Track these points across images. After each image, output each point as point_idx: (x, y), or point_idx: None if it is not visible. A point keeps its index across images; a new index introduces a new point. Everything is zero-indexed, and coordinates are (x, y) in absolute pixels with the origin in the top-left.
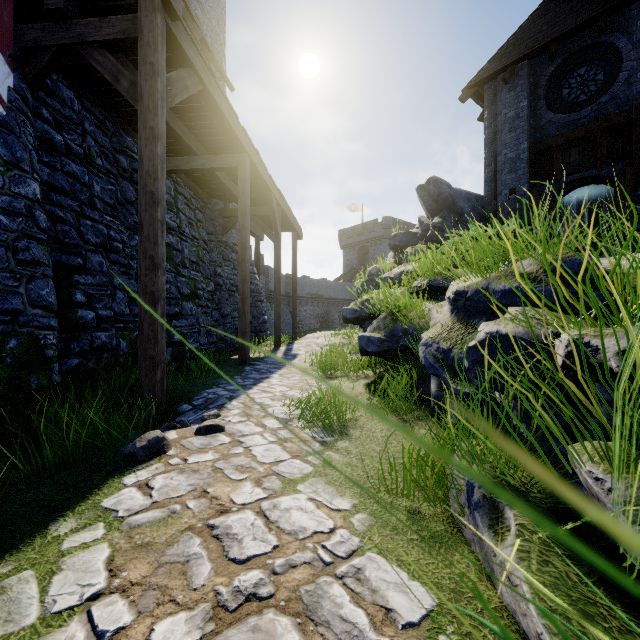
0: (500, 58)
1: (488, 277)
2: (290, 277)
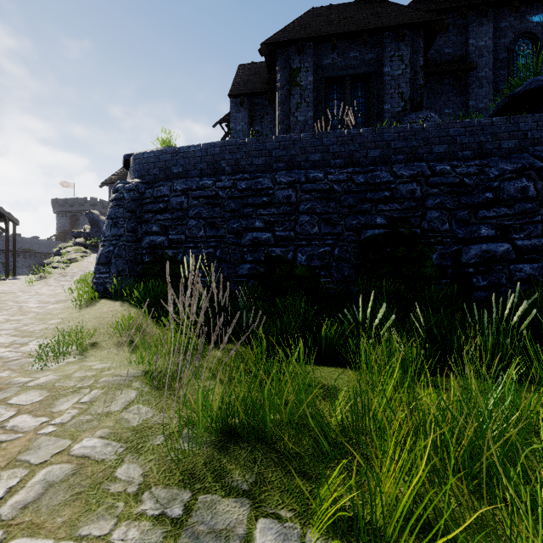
0: (114, 177)
1: (61, 259)
2: (1, 235)
